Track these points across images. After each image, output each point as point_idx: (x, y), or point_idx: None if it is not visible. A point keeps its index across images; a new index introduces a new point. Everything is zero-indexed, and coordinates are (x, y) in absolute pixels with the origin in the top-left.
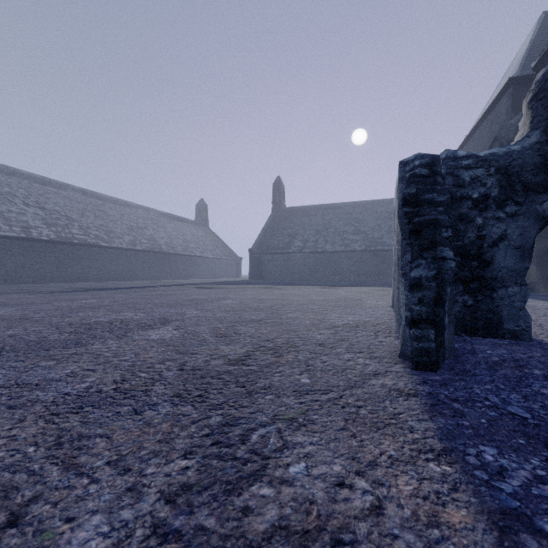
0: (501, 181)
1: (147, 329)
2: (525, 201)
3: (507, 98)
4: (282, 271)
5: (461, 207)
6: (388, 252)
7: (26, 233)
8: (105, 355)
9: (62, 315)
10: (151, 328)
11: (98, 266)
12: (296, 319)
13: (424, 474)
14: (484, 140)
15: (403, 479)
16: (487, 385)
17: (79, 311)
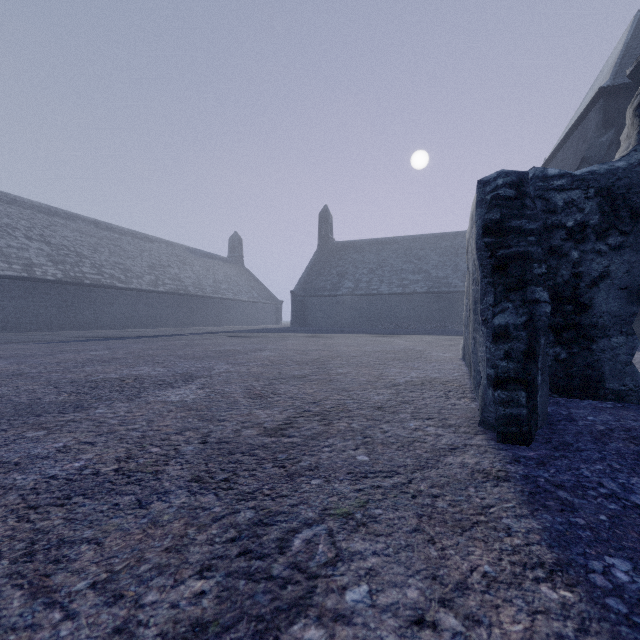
0: (602, 206)
1: (166, 388)
2: (632, 230)
3: (596, 111)
4: (330, 317)
5: (553, 238)
6: (454, 294)
7: (28, 272)
8: (110, 423)
9: (65, 370)
10: (171, 386)
11: (113, 311)
12: (348, 376)
13: (536, 604)
14: (568, 162)
15: (508, 612)
16: (598, 465)
17: (85, 365)
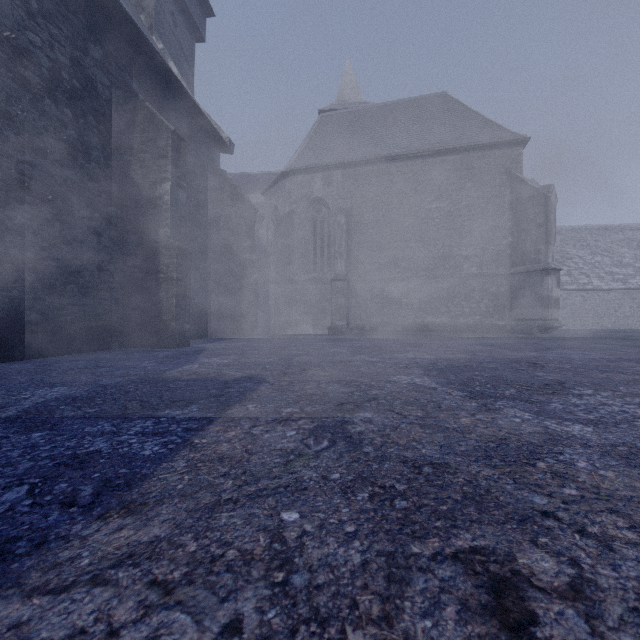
0: None
1: None
2: None
3: None
4: None
5: None
6: None
7: None
8: None
9: None
10: None
11: None
12: None
13: (216, 437)
14: None
15: (230, 435)
16: None
17: None
